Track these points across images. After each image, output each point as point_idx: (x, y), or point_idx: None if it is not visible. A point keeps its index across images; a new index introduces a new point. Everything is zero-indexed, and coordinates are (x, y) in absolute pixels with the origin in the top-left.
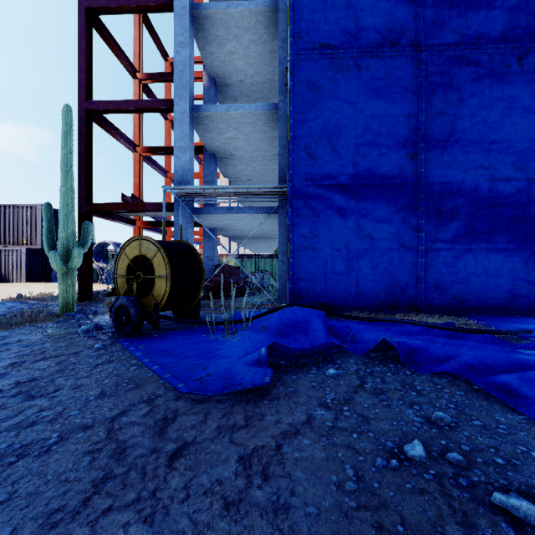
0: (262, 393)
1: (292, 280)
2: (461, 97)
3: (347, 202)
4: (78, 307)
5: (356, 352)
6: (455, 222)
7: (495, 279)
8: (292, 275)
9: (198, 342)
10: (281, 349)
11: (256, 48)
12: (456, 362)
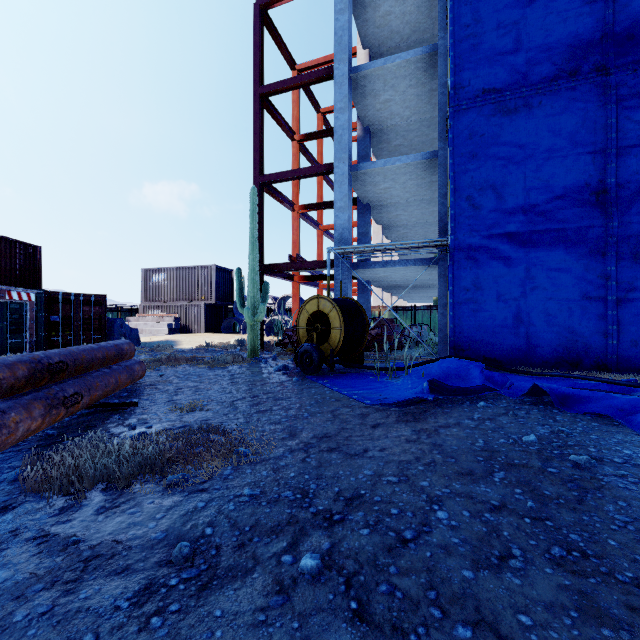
0: (424, 410)
1: (453, 333)
2: None
3: (515, 252)
4: None
5: (510, 396)
6: None
7: None
8: (452, 328)
9: (368, 381)
10: (439, 385)
11: (413, 92)
12: (606, 406)
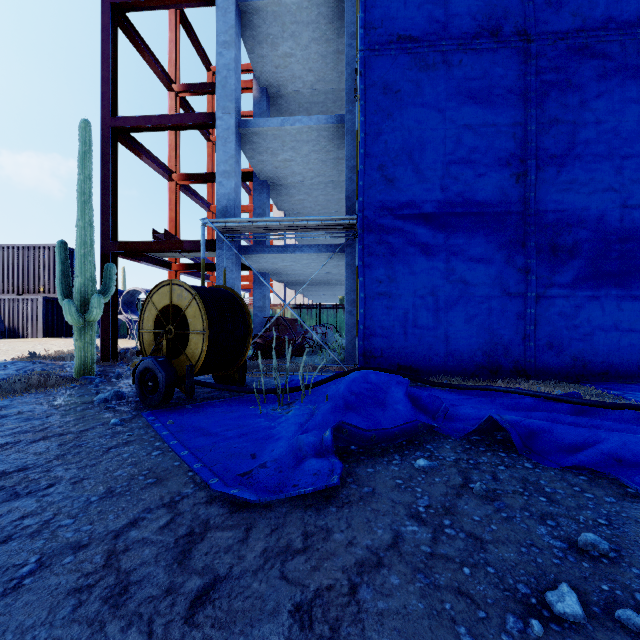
0: (326, 494)
1: (364, 336)
2: (582, 99)
3: (433, 237)
4: (101, 368)
5: (452, 433)
6: (575, 262)
7: (628, 335)
8: (363, 330)
9: (243, 416)
10: (352, 431)
11: (317, 49)
12: (597, 452)
